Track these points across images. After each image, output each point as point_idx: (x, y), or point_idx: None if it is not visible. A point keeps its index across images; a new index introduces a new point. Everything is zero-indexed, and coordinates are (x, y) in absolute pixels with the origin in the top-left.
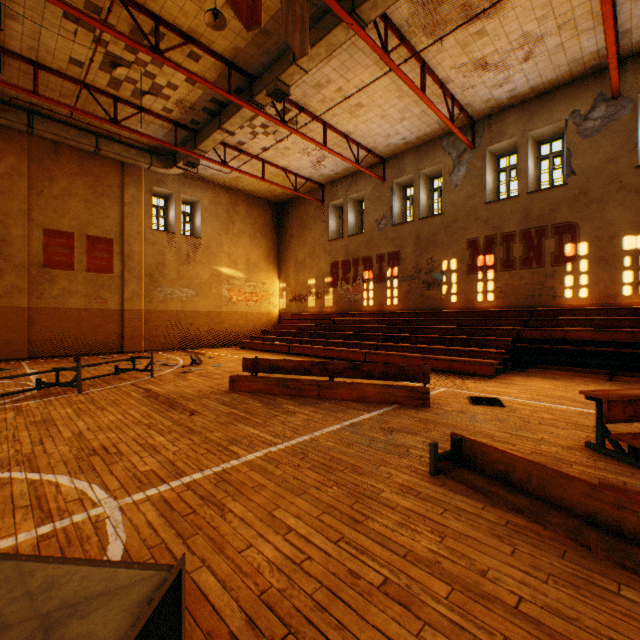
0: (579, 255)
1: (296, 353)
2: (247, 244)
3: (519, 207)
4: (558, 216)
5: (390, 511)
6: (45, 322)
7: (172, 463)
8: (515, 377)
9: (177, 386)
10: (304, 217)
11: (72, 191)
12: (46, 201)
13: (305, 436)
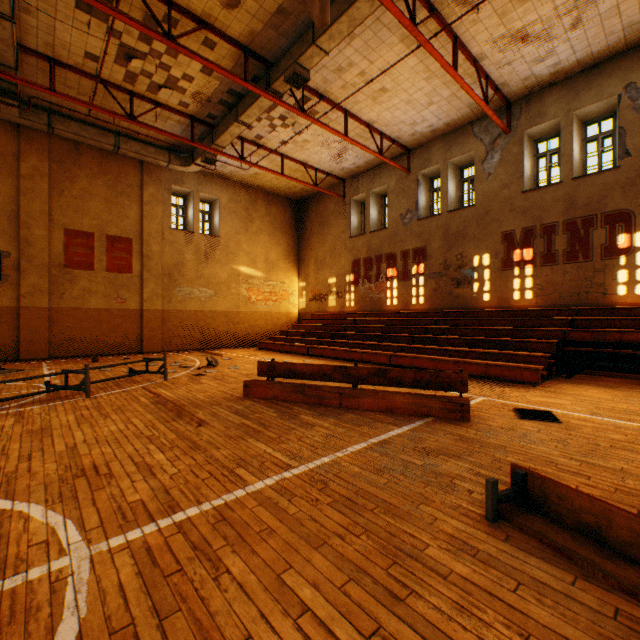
0: (635, 246)
1: (316, 355)
2: (266, 242)
3: (562, 195)
4: (609, 203)
5: (441, 582)
6: (66, 322)
7: (166, 491)
8: (563, 385)
9: (189, 390)
10: (324, 214)
11: (92, 191)
12: (67, 201)
13: (325, 457)
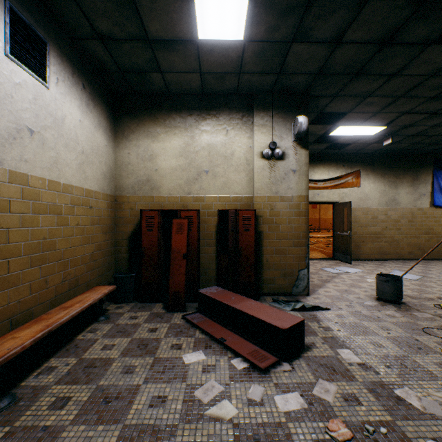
0: None
1: None
2: None
3: None
4: None
5: None
6: None
7: None
8: None
9: None
10: None
11: None
12: None
13: None
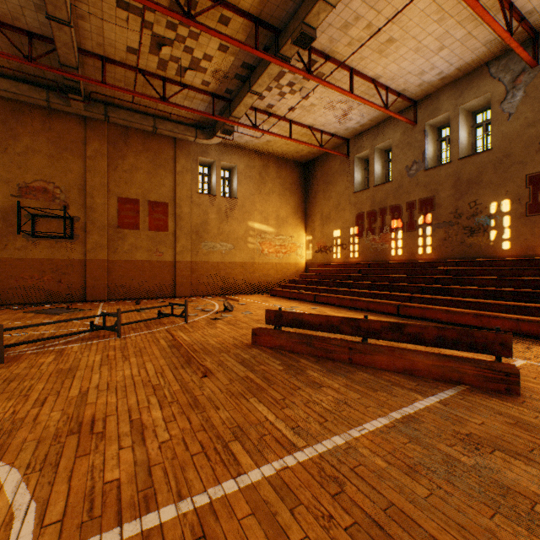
0: None
1: (321, 302)
2: (277, 202)
3: None
4: None
5: None
6: (119, 271)
7: (149, 469)
8: None
9: (203, 335)
10: (329, 173)
11: (138, 166)
12: (119, 175)
13: (337, 437)
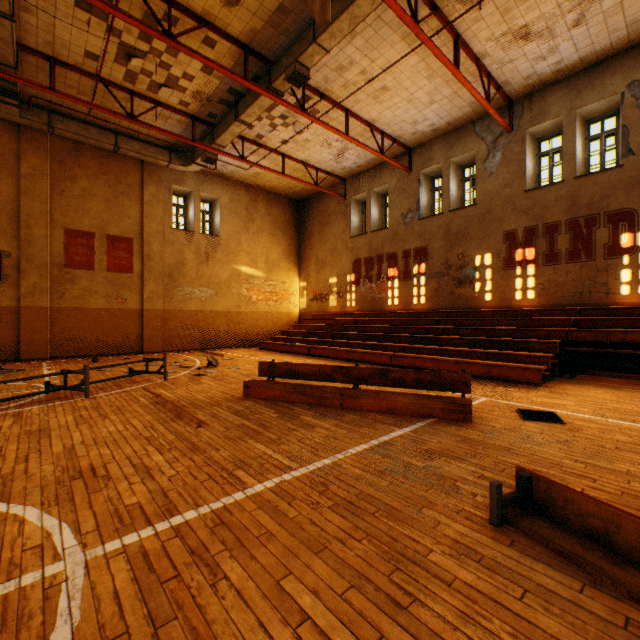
0: (638, 246)
1: (317, 355)
2: (267, 242)
3: (565, 194)
4: (612, 202)
5: (445, 589)
6: (66, 322)
7: (164, 494)
8: (566, 385)
9: (189, 391)
10: (325, 213)
11: (92, 191)
12: (67, 201)
13: (326, 459)
